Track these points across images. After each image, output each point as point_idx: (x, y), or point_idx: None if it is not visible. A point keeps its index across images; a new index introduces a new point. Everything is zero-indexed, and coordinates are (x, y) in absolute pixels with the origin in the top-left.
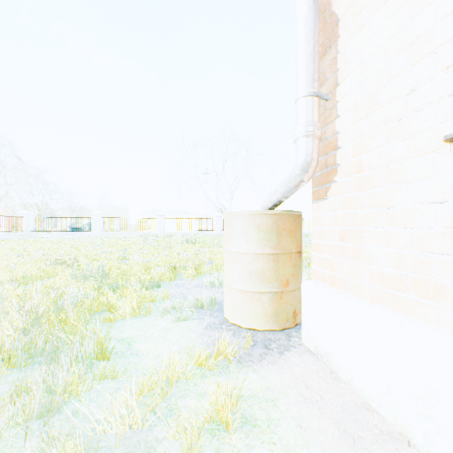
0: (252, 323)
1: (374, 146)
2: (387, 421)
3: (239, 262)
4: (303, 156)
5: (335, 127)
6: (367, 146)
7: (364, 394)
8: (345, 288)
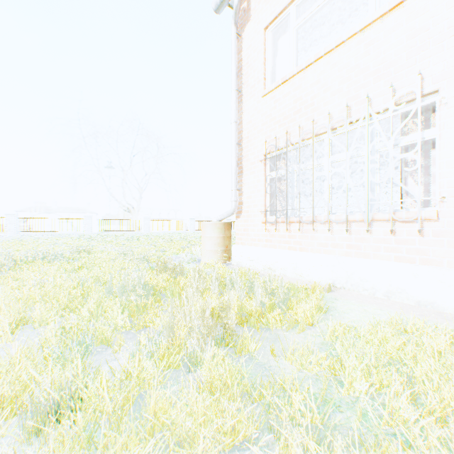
0: (216, 261)
1: (251, 208)
2: (252, 268)
3: (211, 240)
4: (234, 207)
5: (242, 199)
6: (249, 207)
7: (248, 266)
8: (244, 244)
